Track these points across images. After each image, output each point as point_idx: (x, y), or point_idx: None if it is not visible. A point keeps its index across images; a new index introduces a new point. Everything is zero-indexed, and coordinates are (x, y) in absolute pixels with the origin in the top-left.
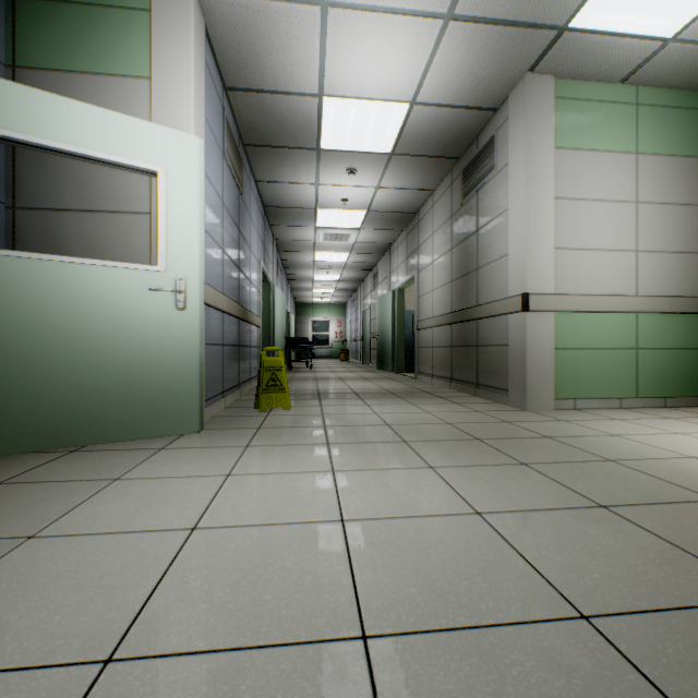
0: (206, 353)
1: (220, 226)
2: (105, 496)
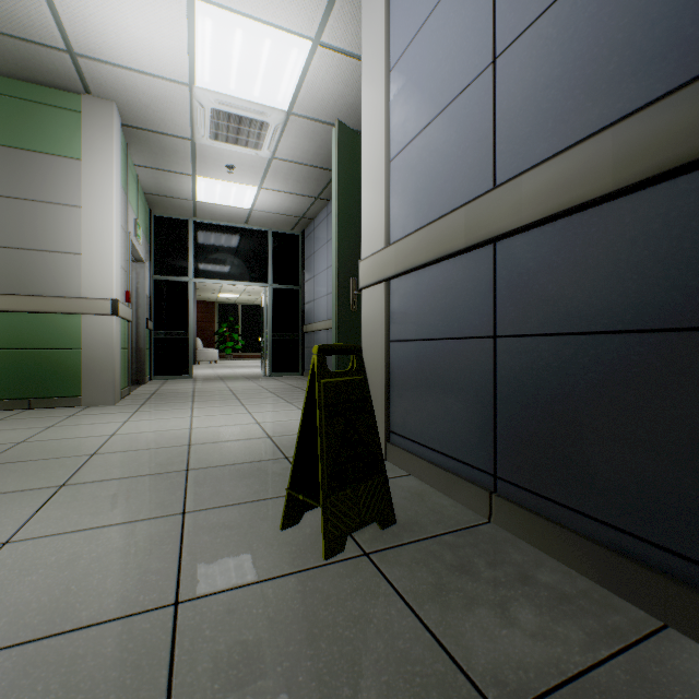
0: (406, 357)
1: (476, 22)
2: None
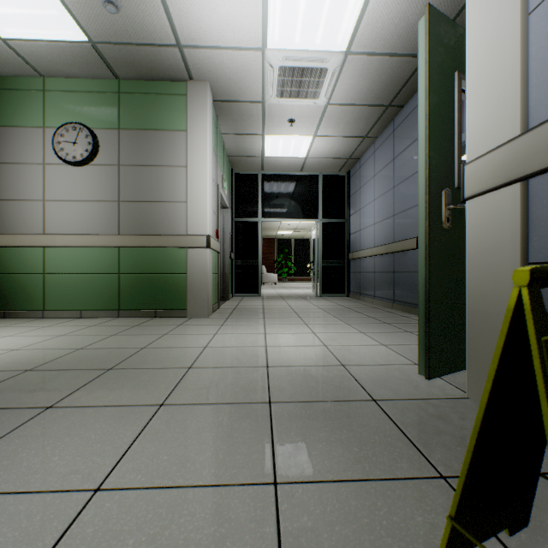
0: None
1: None
2: (368, 339)
